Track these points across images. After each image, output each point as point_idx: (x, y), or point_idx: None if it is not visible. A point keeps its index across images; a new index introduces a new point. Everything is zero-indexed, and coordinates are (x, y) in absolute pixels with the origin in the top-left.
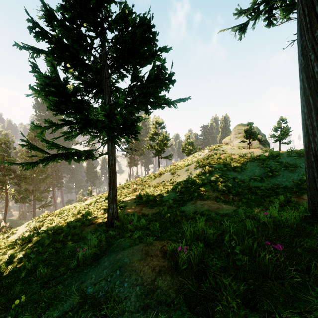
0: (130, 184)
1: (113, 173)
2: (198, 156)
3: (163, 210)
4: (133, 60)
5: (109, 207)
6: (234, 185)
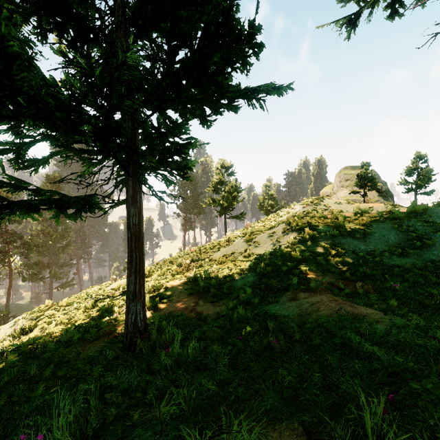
0: (183, 256)
1: (137, 242)
2: (284, 215)
3: (236, 313)
4: (176, 10)
5: (128, 310)
6: (357, 261)
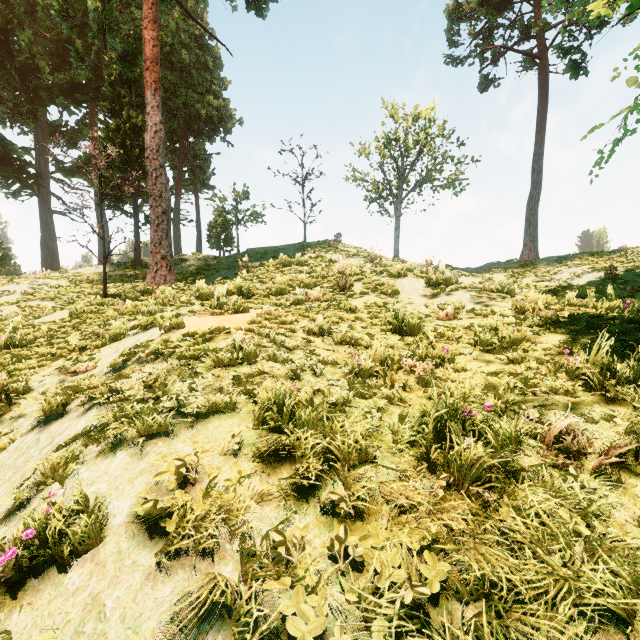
0: None
1: None
2: None
3: None
4: None
5: None
6: None
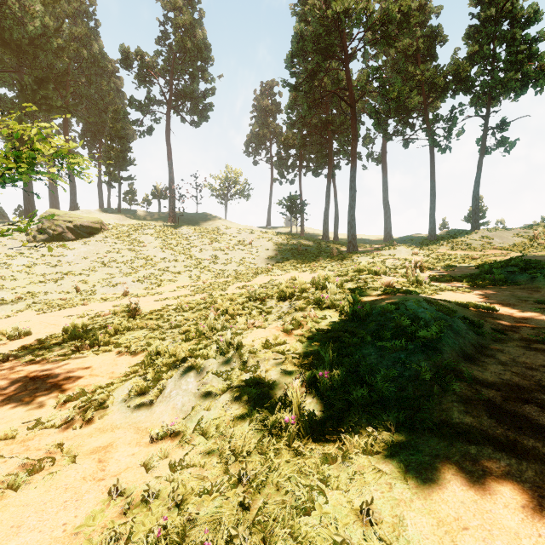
0: None
1: None
2: None
3: None
4: None
5: None
6: None
